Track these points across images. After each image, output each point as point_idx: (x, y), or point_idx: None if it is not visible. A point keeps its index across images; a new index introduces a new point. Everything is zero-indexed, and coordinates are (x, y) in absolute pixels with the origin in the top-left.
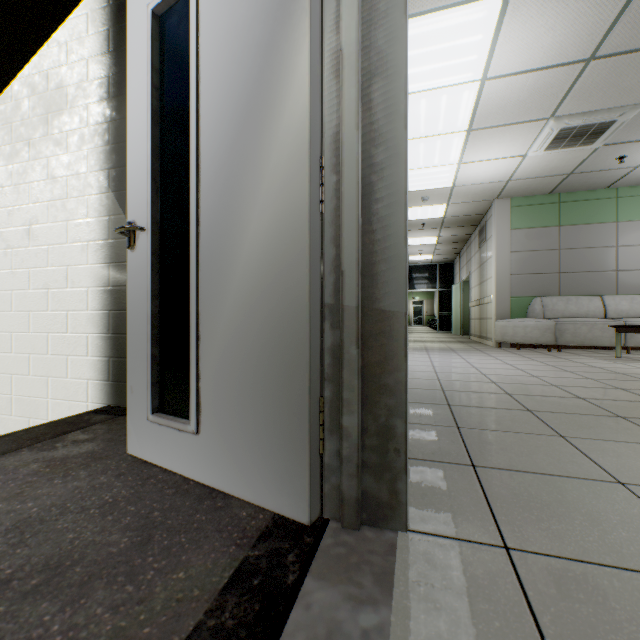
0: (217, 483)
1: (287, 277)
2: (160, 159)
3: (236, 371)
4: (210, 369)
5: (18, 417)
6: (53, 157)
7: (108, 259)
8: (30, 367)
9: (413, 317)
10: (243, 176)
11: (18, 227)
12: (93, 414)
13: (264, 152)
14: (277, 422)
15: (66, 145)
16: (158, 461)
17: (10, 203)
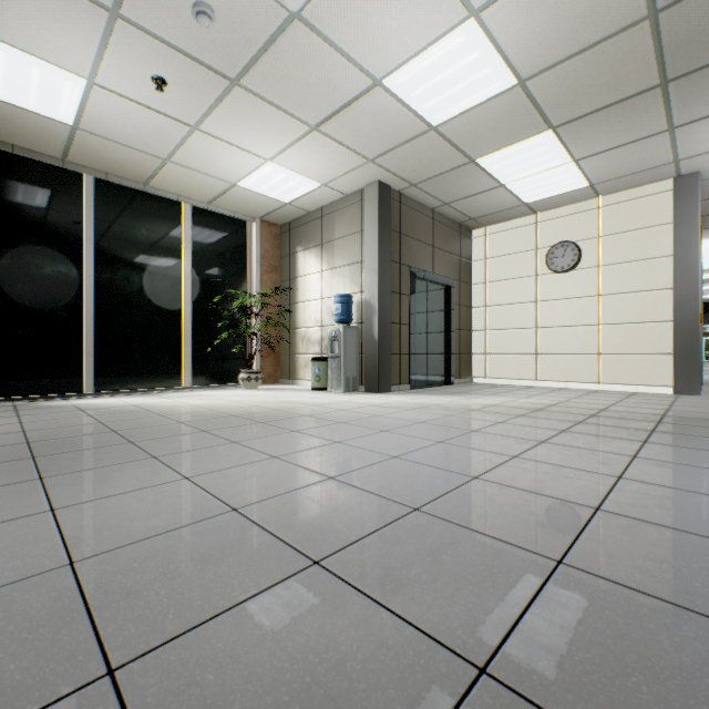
0: None
1: None
2: None
3: None
4: None
5: None
6: None
7: None
8: None
9: (703, 351)
10: None
11: None
12: None
13: None
14: None
15: None
16: None
17: None
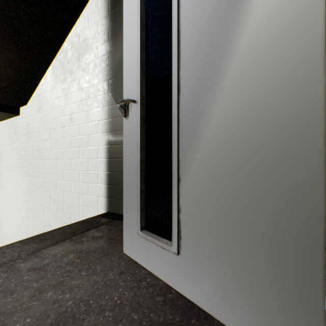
0: (197, 300)
1: (286, 123)
2: (145, 52)
3: (217, 210)
4: (190, 205)
5: (66, 213)
6: (81, 78)
7: (108, 130)
8: (71, 188)
9: None
10: (225, 38)
11: (66, 116)
12: (101, 217)
13: (252, 7)
14: (271, 268)
15: (87, 70)
16: (145, 264)
17: (63, 104)
